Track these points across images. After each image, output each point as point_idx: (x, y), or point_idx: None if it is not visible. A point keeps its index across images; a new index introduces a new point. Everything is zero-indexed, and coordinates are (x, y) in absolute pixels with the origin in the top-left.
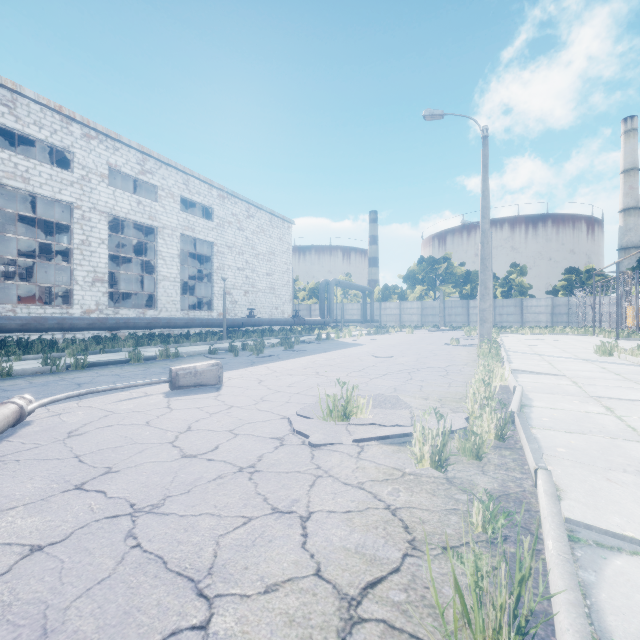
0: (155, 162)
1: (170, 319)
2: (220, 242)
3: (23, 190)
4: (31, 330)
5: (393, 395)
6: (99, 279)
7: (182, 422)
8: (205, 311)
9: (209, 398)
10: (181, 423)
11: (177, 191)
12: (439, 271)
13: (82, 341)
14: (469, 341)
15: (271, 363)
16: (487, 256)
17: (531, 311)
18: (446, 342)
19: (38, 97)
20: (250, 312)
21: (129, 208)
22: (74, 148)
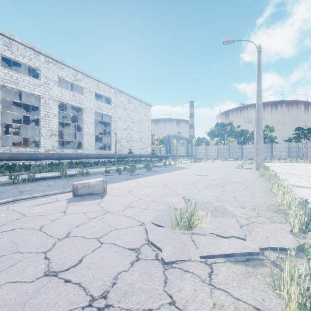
0: (82, 75)
1: (88, 154)
2: (115, 115)
3: (15, 89)
4: (14, 159)
5: (220, 205)
6: (53, 134)
7: (66, 227)
8: (107, 150)
9: (94, 204)
10: (65, 228)
11: (93, 89)
12: (226, 130)
13: (41, 165)
14: (247, 166)
15: (138, 178)
16: (260, 118)
17: (276, 150)
18: (234, 167)
19: (22, 41)
20: (129, 151)
21: (69, 98)
22: (41, 67)
